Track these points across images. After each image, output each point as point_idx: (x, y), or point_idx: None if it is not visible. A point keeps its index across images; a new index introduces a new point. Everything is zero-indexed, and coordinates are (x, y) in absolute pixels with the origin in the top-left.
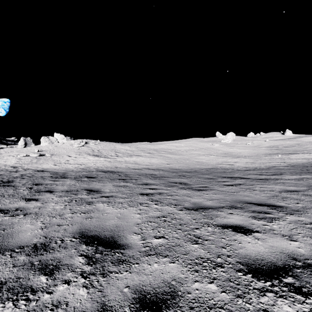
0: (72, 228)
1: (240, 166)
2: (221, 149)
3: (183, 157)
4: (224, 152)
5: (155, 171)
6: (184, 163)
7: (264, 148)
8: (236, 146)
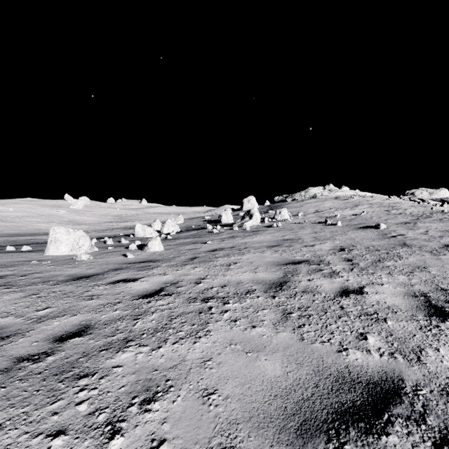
0: None
1: None
2: (67, 216)
3: (17, 224)
4: (69, 220)
5: None
6: (20, 230)
7: (111, 217)
8: (86, 214)
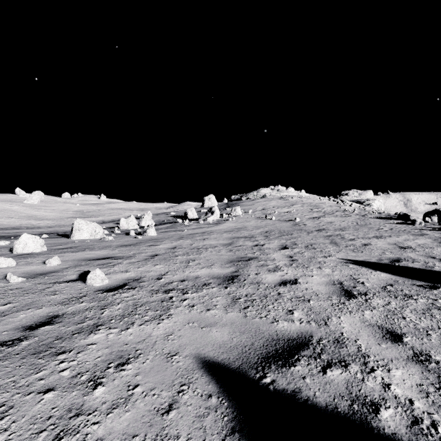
0: None
1: (41, 225)
2: (24, 212)
3: None
4: (28, 215)
5: None
6: None
7: (72, 212)
8: (44, 209)
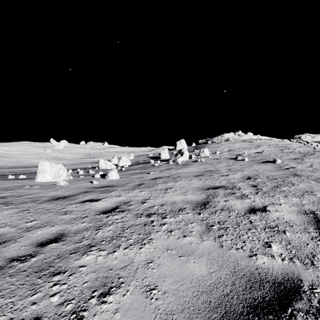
0: (3, 170)
1: None
2: (52, 154)
3: (17, 160)
4: (53, 157)
5: (1, 167)
6: (19, 163)
7: (82, 154)
8: (65, 153)
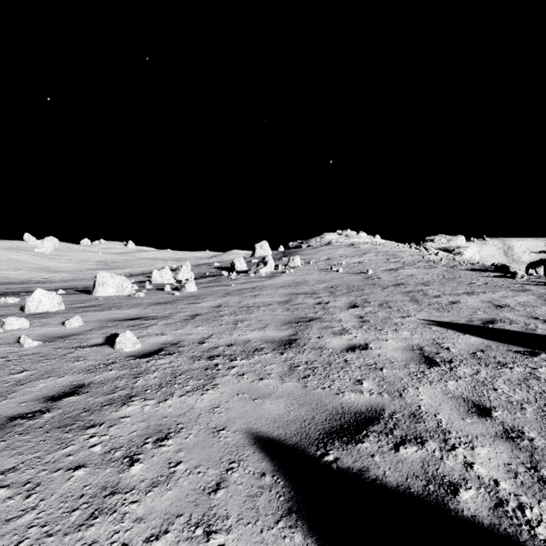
0: None
1: (55, 279)
2: (34, 262)
3: None
4: (40, 267)
5: None
6: None
7: (93, 263)
8: (58, 260)
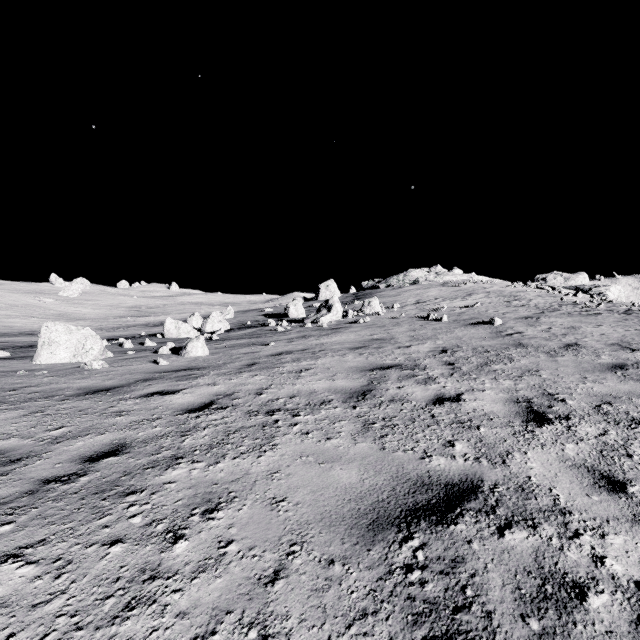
0: None
1: None
2: (54, 308)
3: None
4: (59, 313)
5: None
6: None
7: (124, 309)
8: (84, 305)
